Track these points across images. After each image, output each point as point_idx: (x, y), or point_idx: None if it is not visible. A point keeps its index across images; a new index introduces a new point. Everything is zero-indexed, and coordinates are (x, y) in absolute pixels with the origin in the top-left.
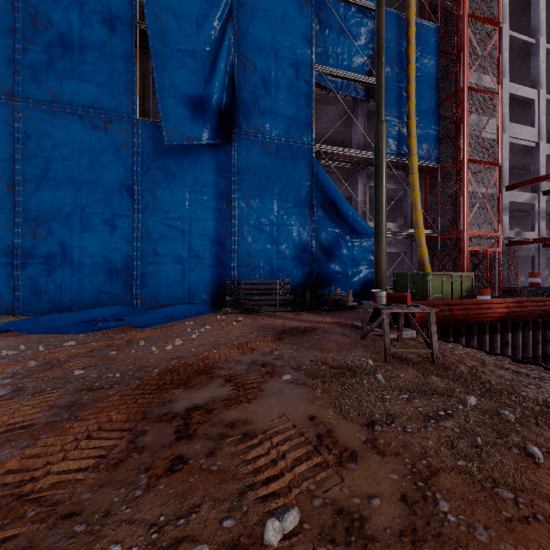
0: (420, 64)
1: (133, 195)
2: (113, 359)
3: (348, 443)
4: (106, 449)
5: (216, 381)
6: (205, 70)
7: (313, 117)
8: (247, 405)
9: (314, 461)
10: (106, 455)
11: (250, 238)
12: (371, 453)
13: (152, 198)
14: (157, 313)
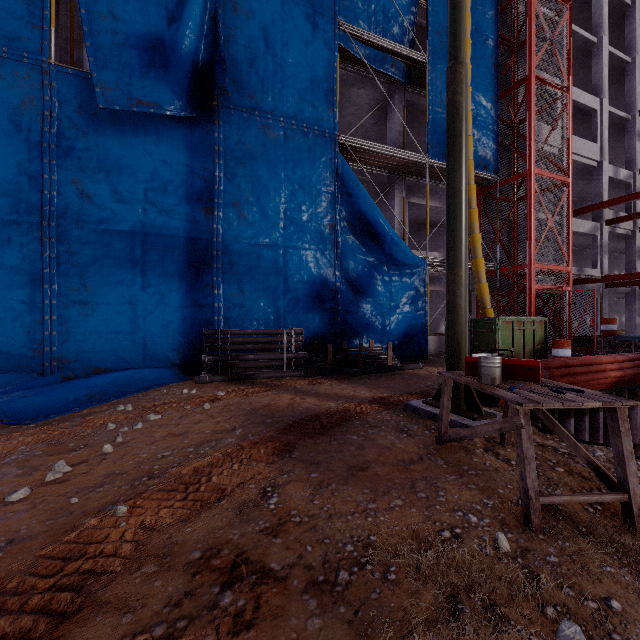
0: (476, 41)
1: (44, 189)
2: None
3: None
4: None
5: None
6: None
7: (336, 95)
8: None
9: None
10: None
11: (243, 266)
12: None
13: (79, 197)
14: (70, 389)
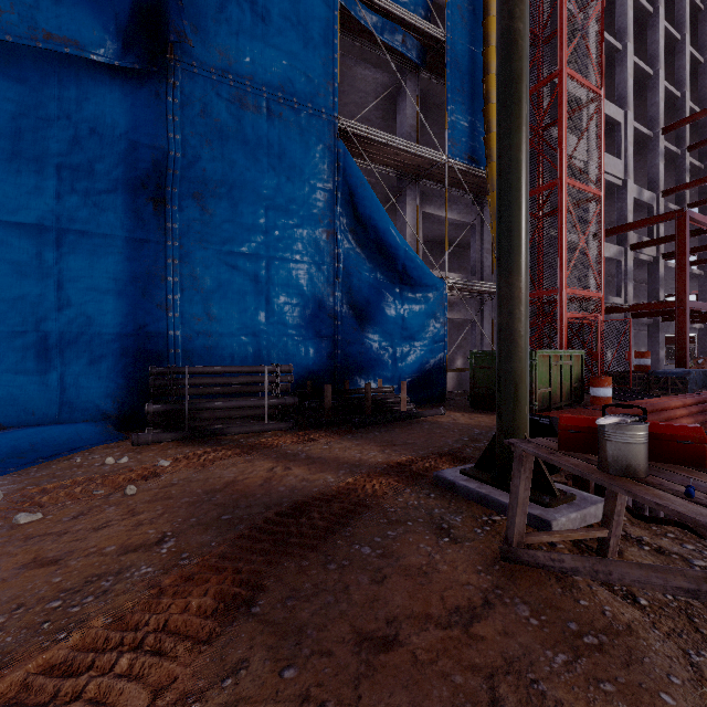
0: None
1: None
2: None
3: None
4: None
5: None
6: None
7: (335, 66)
8: None
9: None
10: None
11: (210, 280)
12: None
13: None
14: None
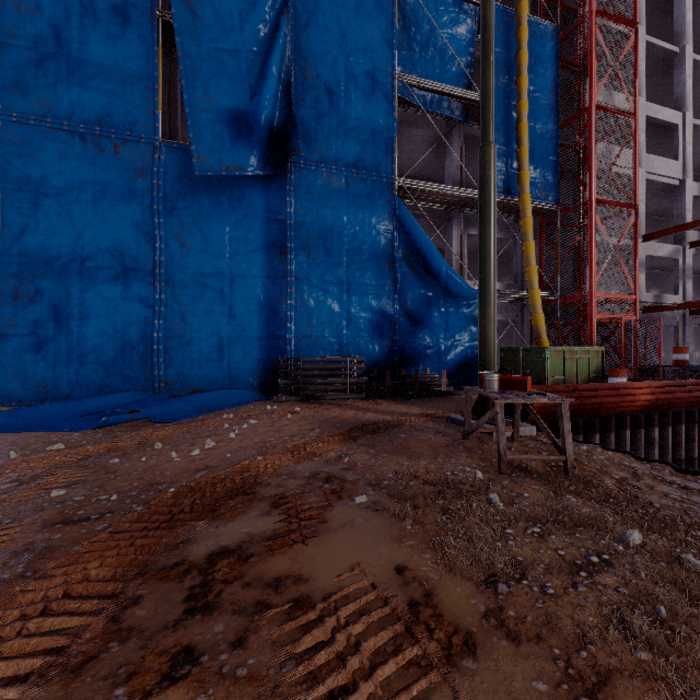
0: (534, 74)
1: (154, 243)
2: (112, 471)
3: (459, 616)
4: (70, 634)
5: (257, 507)
6: (252, 76)
7: (394, 142)
8: (301, 547)
9: (406, 656)
10: (66, 646)
11: (311, 301)
12: (497, 637)
13: (180, 248)
14: (185, 402)
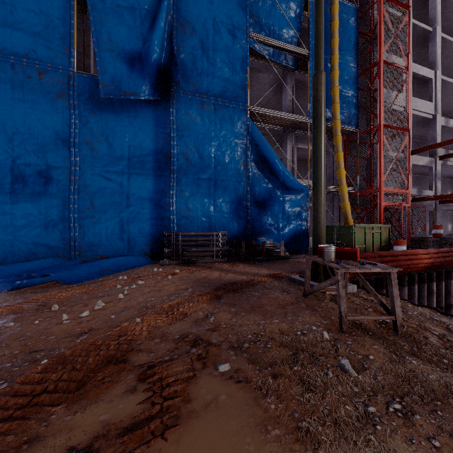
0: (342, 39)
1: (70, 147)
2: (1, 336)
3: None
4: None
5: (124, 381)
6: (144, 28)
7: (247, 80)
8: (159, 444)
9: None
10: None
11: (188, 192)
12: None
13: (90, 151)
14: (90, 266)
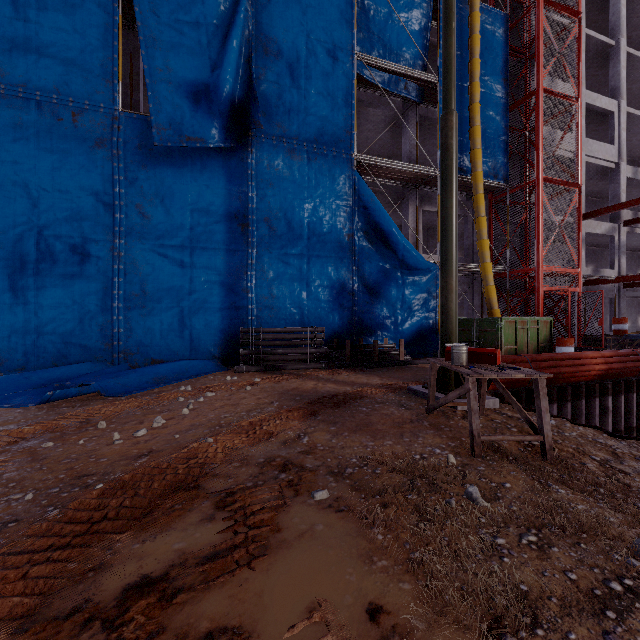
0: (485, 59)
1: (113, 213)
2: (40, 459)
3: None
4: None
5: (198, 509)
6: (213, 49)
7: (353, 119)
8: (246, 574)
9: None
10: None
11: (273, 273)
12: None
13: (140, 218)
14: (142, 373)
